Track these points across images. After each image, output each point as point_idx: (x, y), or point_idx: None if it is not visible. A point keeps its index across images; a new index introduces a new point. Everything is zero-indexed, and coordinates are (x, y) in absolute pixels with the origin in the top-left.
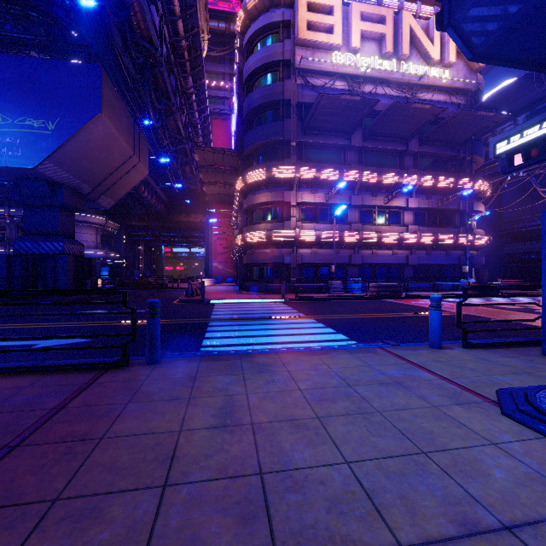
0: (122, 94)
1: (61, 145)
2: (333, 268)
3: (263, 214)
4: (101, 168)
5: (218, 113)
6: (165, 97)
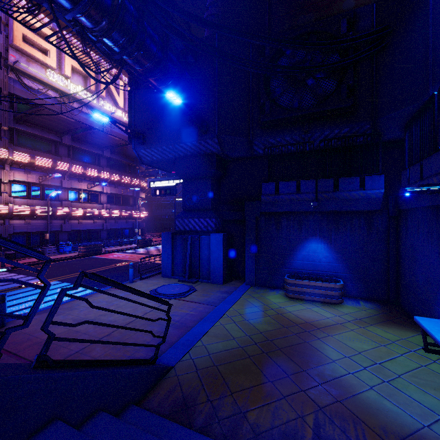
0: None
1: None
2: (48, 236)
3: None
4: None
5: None
6: None
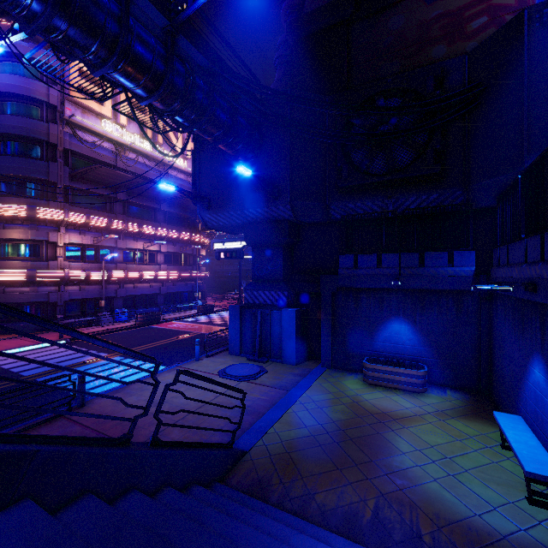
0: None
1: None
2: (103, 303)
3: (16, 249)
4: None
5: None
6: None
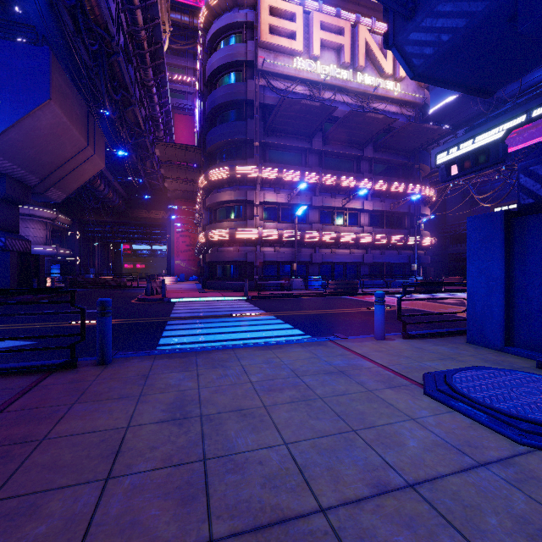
0: (75, 80)
1: (3, 131)
2: (294, 266)
3: (226, 212)
4: (51, 158)
5: (181, 108)
6: (122, 88)
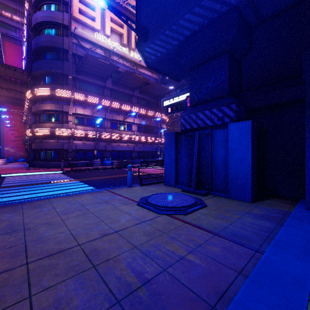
0: None
1: None
2: (95, 152)
3: (48, 117)
4: None
5: (10, 37)
6: None
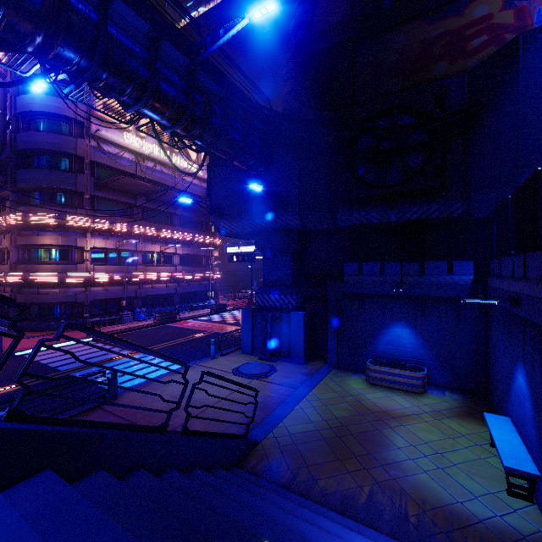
0: None
1: None
2: (124, 303)
3: (48, 254)
4: None
5: None
6: None
